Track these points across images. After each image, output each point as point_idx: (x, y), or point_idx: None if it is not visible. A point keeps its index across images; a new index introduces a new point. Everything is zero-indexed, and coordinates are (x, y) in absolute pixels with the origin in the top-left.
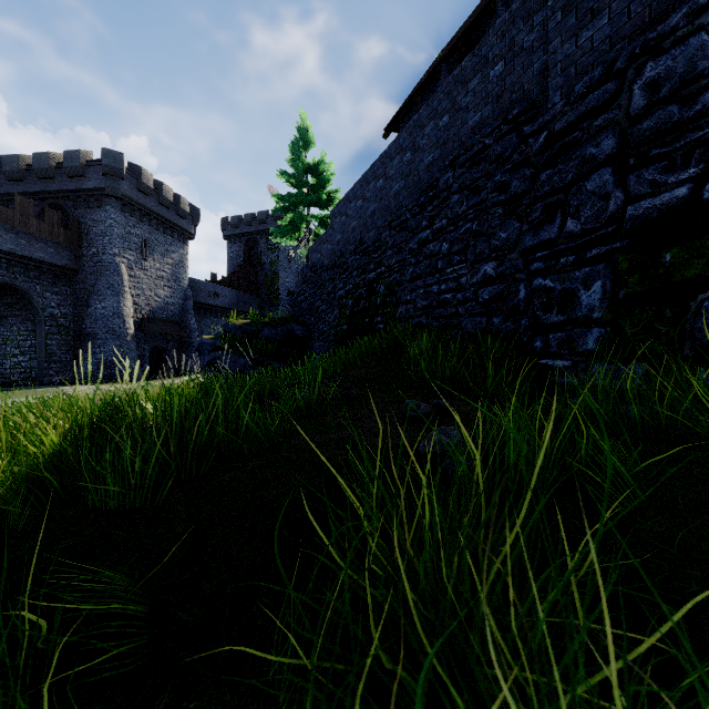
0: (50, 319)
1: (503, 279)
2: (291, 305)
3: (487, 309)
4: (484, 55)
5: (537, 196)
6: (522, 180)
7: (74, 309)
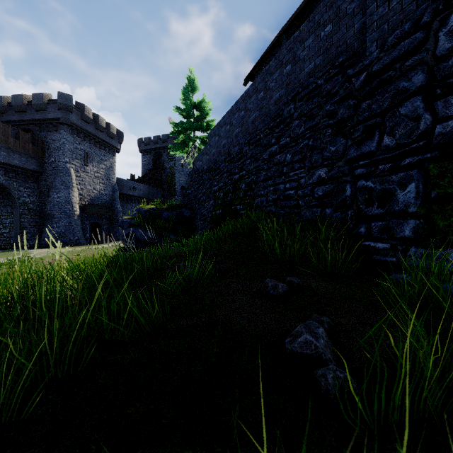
0: (23, 205)
1: (333, 181)
2: (183, 196)
3: (321, 202)
4: (317, 21)
5: (359, 120)
6: (347, 108)
7: (39, 198)
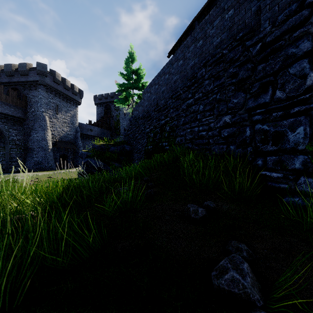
0: (12, 141)
1: (235, 125)
2: (124, 135)
3: (226, 141)
4: (222, 7)
5: (256, 79)
6: (246, 70)
7: (24, 137)
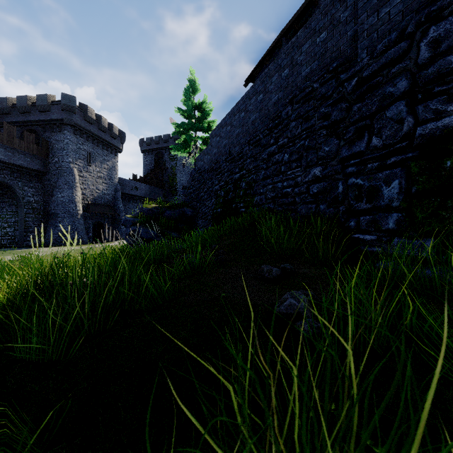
0: (27, 204)
1: (327, 179)
2: (184, 195)
3: (316, 199)
4: (313, 28)
5: (351, 122)
6: (339, 111)
7: (43, 198)
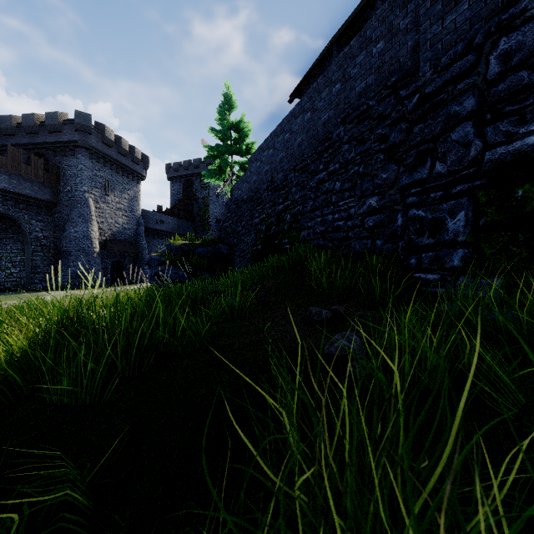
0: (35, 240)
1: (384, 210)
2: (219, 230)
3: (372, 233)
4: (368, 36)
5: (411, 145)
6: (399, 132)
7: (54, 233)
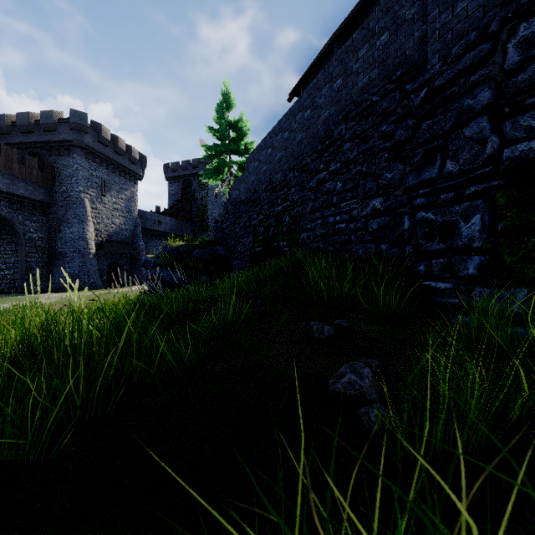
0: (29, 241)
1: (389, 212)
2: (216, 231)
3: (376, 237)
4: (372, 28)
5: (419, 142)
6: (405, 129)
7: (49, 234)
